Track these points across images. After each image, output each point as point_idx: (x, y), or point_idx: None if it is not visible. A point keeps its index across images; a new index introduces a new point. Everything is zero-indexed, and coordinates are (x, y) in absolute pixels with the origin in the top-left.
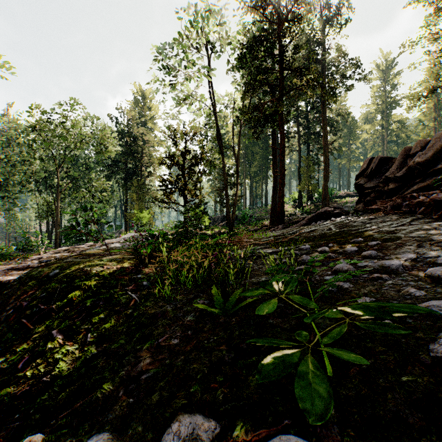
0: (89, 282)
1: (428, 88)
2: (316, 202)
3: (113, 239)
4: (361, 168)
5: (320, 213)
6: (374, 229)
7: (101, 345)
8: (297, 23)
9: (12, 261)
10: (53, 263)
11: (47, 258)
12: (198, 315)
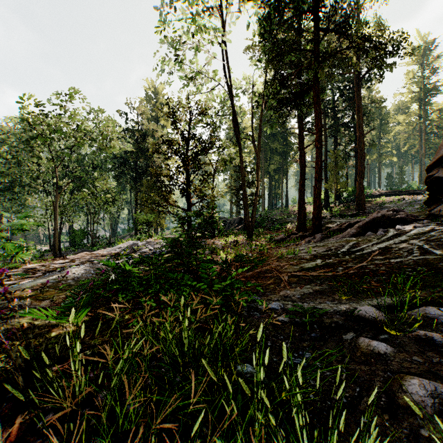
0: None
1: None
2: (345, 202)
3: (107, 250)
4: (435, 154)
5: (376, 218)
6: None
7: None
8: None
9: None
10: None
11: None
12: None
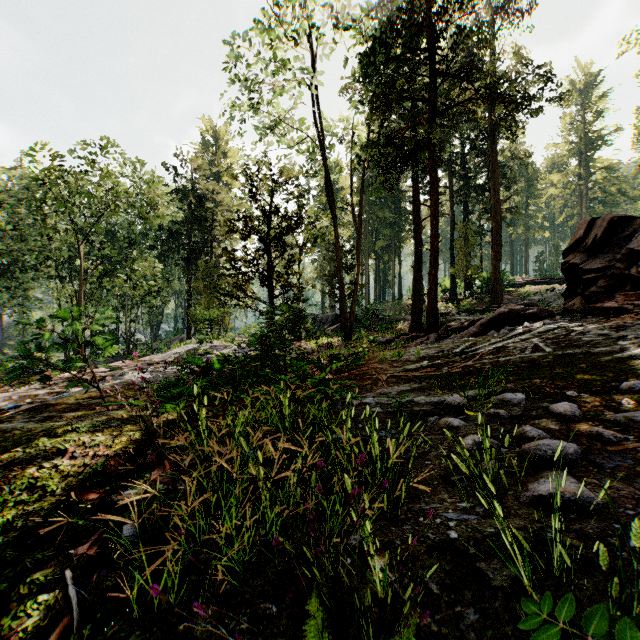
0: None
1: None
2: (479, 293)
3: (158, 356)
4: (573, 236)
5: (503, 313)
6: None
7: None
8: None
9: None
10: None
11: (19, 400)
12: None
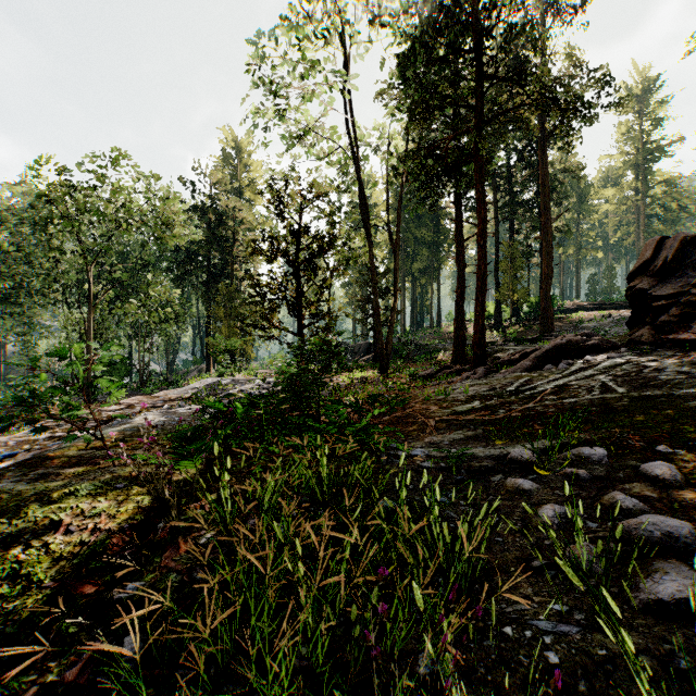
0: None
1: None
2: (526, 320)
3: (174, 391)
4: (639, 258)
5: (560, 345)
6: None
7: None
8: None
9: None
10: None
11: (16, 446)
12: None
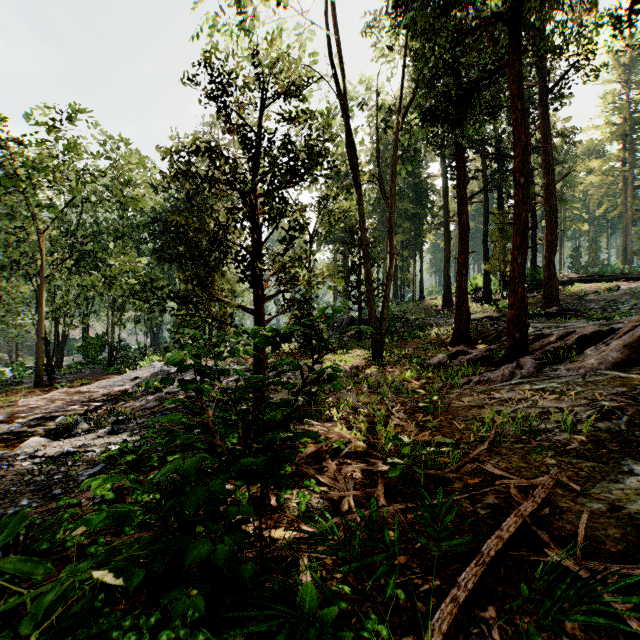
0: None
1: None
2: None
3: (110, 382)
4: None
5: None
6: None
7: None
8: None
9: None
10: None
11: None
12: None
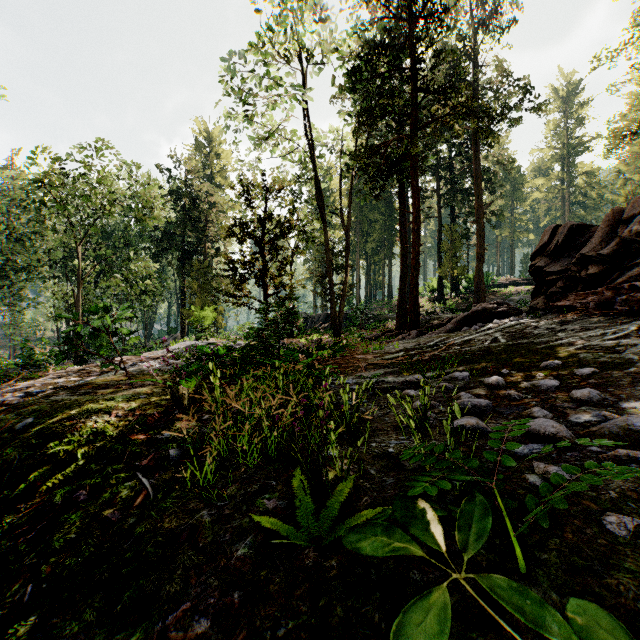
0: (75, 448)
1: (638, 121)
2: (465, 294)
3: (158, 352)
4: (540, 241)
5: (476, 311)
6: (575, 343)
7: (47, 620)
8: (439, 19)
9: (4, 384)
10: (28, 404)
11: (42, 387)
12: (261, 541)
